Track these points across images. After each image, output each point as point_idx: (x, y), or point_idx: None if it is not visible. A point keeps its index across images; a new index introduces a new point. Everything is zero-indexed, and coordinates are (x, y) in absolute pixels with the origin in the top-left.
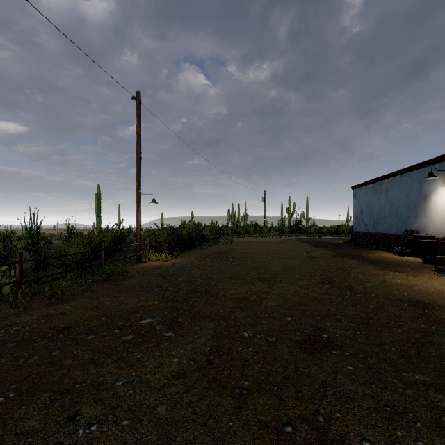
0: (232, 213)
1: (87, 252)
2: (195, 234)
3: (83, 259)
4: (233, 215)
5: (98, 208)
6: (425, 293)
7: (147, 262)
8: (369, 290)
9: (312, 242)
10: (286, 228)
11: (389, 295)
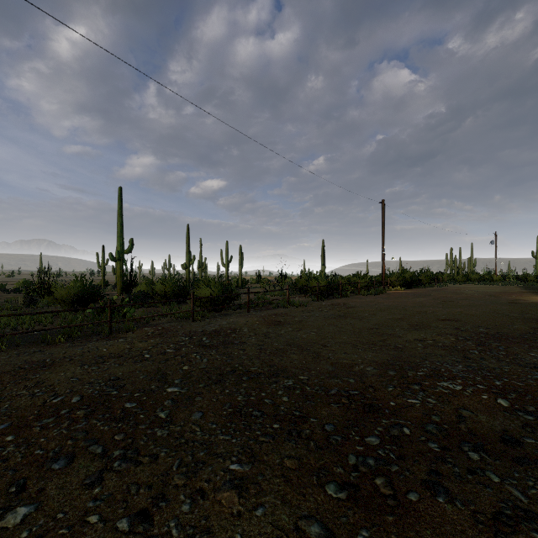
0: (451, 259)
1: (371, 282)
2: (414, 278)
3: (367, 285)
4: (453, 260)
5: (323, 258)
6: (534, 299)
7: (388, 291)
8: (507, 298)
9: (533, 287)
10: (530, 276)
11: (513, 299)
